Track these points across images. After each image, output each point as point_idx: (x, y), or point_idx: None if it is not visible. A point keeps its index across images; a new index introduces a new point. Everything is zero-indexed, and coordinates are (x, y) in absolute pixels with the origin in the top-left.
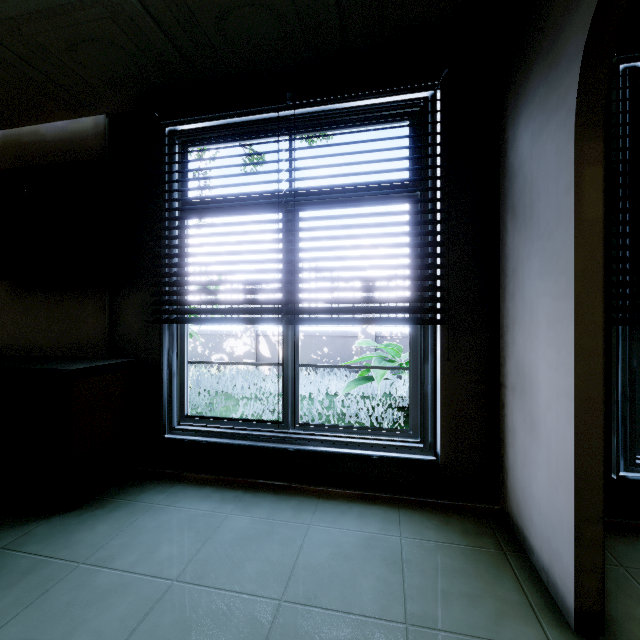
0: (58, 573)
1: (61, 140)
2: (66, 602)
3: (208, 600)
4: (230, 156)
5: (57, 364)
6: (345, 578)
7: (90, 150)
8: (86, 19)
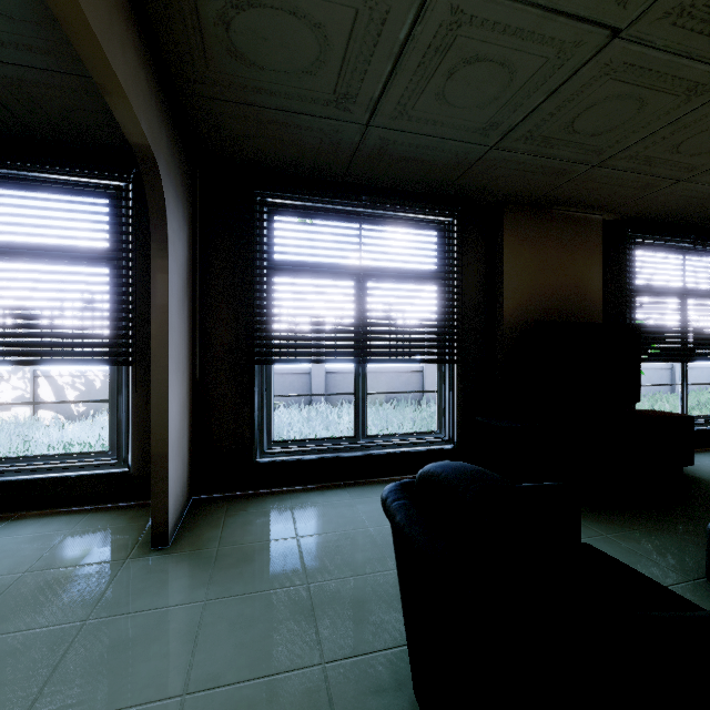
0: None
1: None
2: None
3: None
4: None
5: None
6: None
7: None
8: None
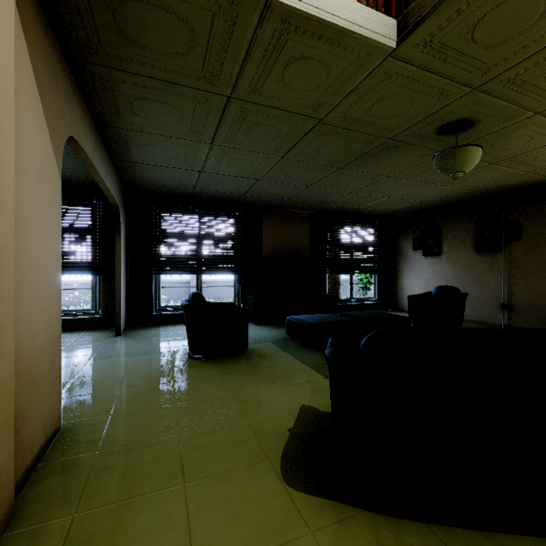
0: None
1: None
2: None
3: None
4: None
5: None
6: None
7: None
8: None
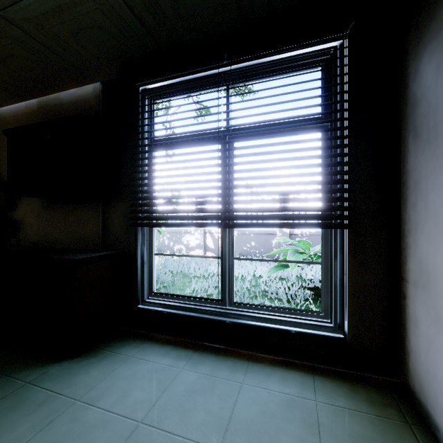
0: (61, 407)
1: (73, 102)
2: (64, 432)
3: (163, 442)
4: (183, 104)
5: (67, 254)
6: (271, 435)
7: (90, 107)
8: (83, 12)
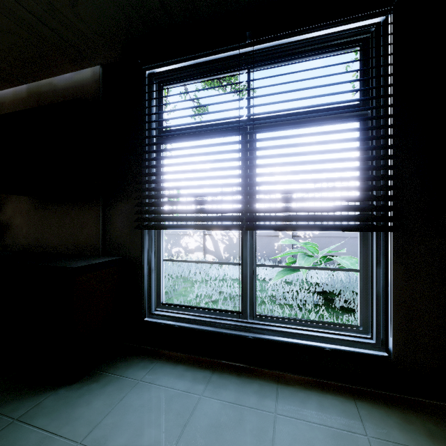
0: None
1: (68, 88)
2: None
3: None
4: (198, 90)
5: (63, 261)
6: None
7: (89, 94)
8: None
